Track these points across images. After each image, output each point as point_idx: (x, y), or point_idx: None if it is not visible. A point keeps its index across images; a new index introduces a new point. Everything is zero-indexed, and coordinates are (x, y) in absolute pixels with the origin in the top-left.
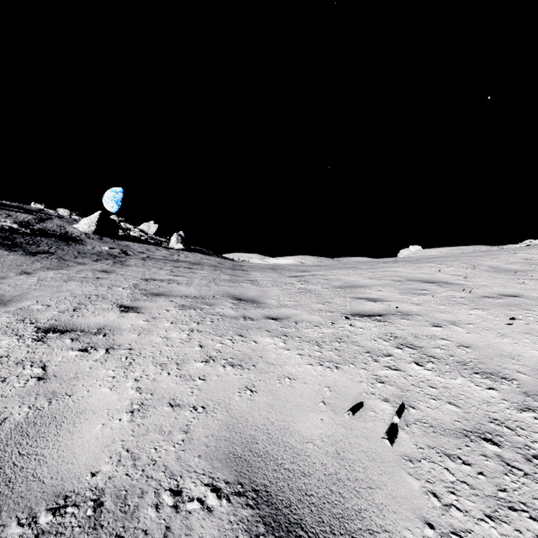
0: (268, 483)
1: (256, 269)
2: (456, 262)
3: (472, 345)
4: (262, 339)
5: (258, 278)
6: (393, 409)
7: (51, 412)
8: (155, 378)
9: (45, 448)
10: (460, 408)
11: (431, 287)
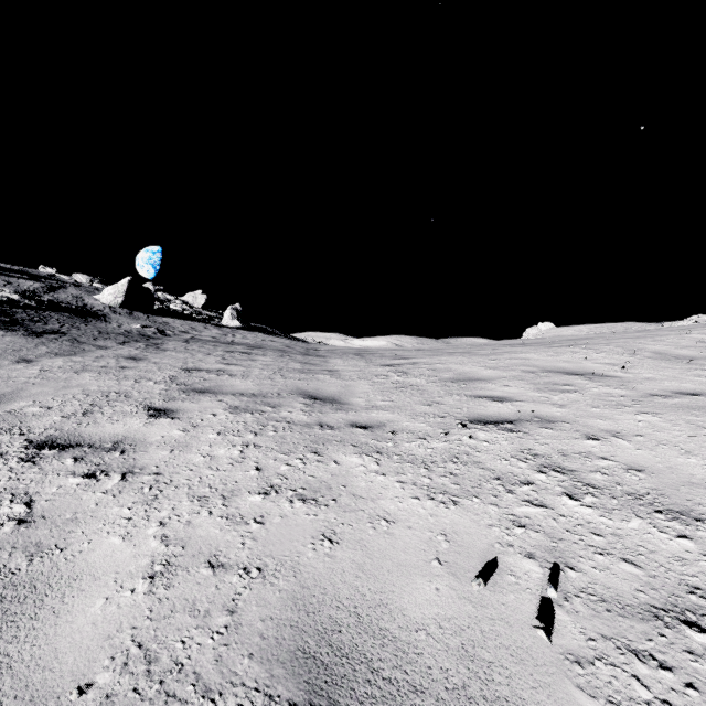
0: (358, 705)
1: (337, 354)
2: (607, 346)
3: (645, 468)
4: (346, 458)
5: (339, 367)
6: (543, 571)
7: (30, 577)
8: (189, 521)
9: (13, 641)
10: (641, 569)
11: (577, 382)
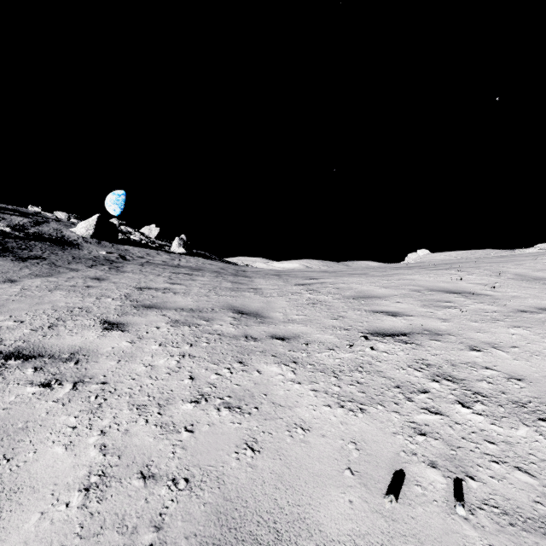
0: None
1: (260, 275)
2: (477, 269)
3: (524, 377)
4: (267, 367)
5: (262, 286)
6: (446, 481)
7: None
8: (127, 429)
9: None
10: (535, 479)
11: (456, 299)
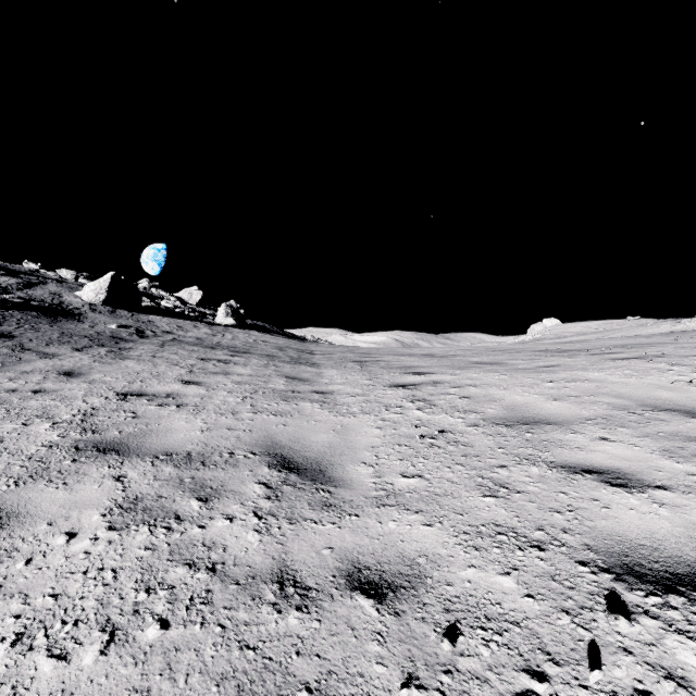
0: None
1: (334, 362)
2: None
3: None
4: None
5: (335, 387)
6: None
7: None
8: None
9: None
10: None
11: None
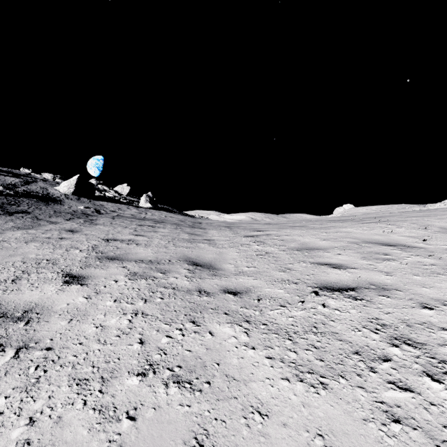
0: None
1: (214, 227)
2: (405, 223)
3: None
4: (220, 328)
5: (215, 237)
6: None
7: None
8: (60, 416)
9: None
10: None
11: (393, 251)
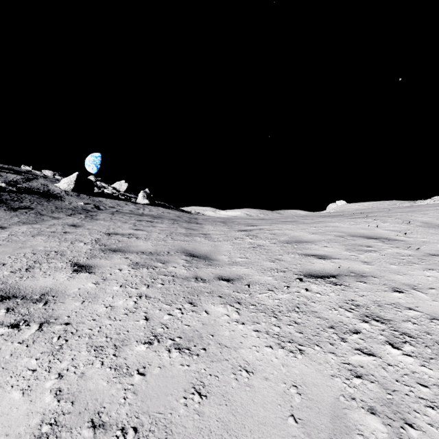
0: None
1: (209, 222)
2: (390, 218)
3: None
4: (214, 308)
5: (211, 232)
6: (387, 430)
7: None
8: (83, 372)
9: None
10: None
11: (375, 244)
